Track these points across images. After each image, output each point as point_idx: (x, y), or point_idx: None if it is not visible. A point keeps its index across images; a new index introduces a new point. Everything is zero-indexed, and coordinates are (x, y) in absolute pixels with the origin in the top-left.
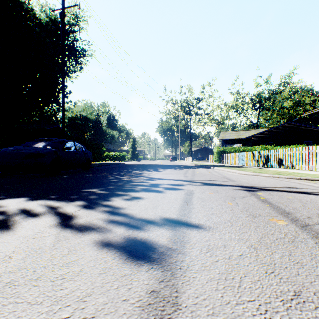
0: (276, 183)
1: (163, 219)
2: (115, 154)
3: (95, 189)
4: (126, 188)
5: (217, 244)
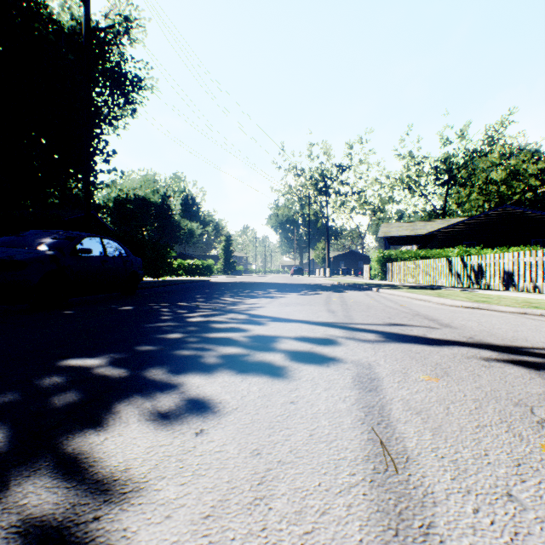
0: None
1: None
2: (194, 263)
3: (103, 356)
4: (186, 354)
5: None
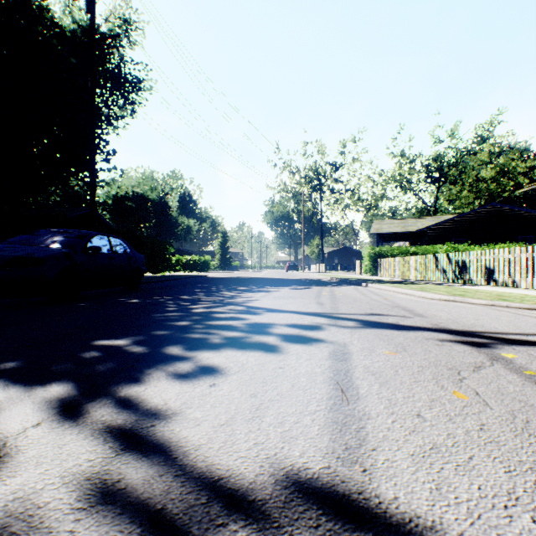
0: (515, 322)
1: (284, 481)
2: (192, 259)
3: (126, 338)
4: (195, 336)
5: None
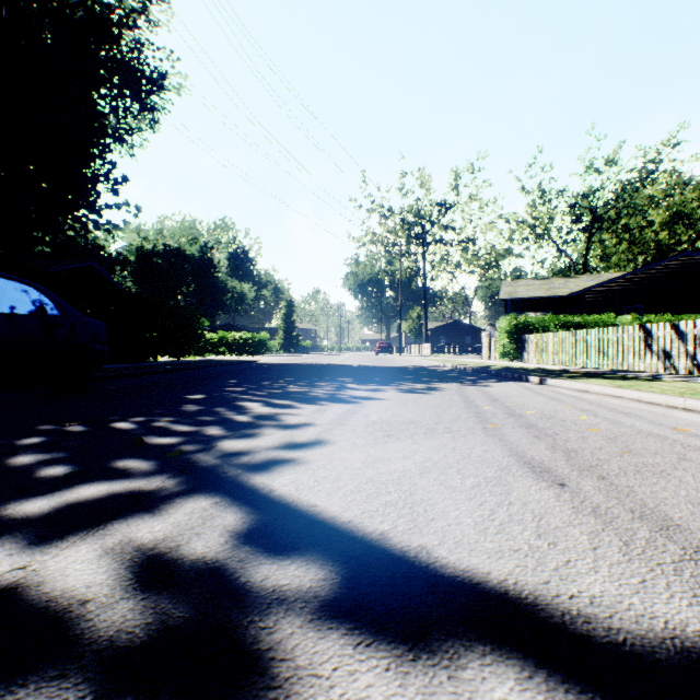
0: None
1: None
2: (242, 337)
3: None
4: None
5: None
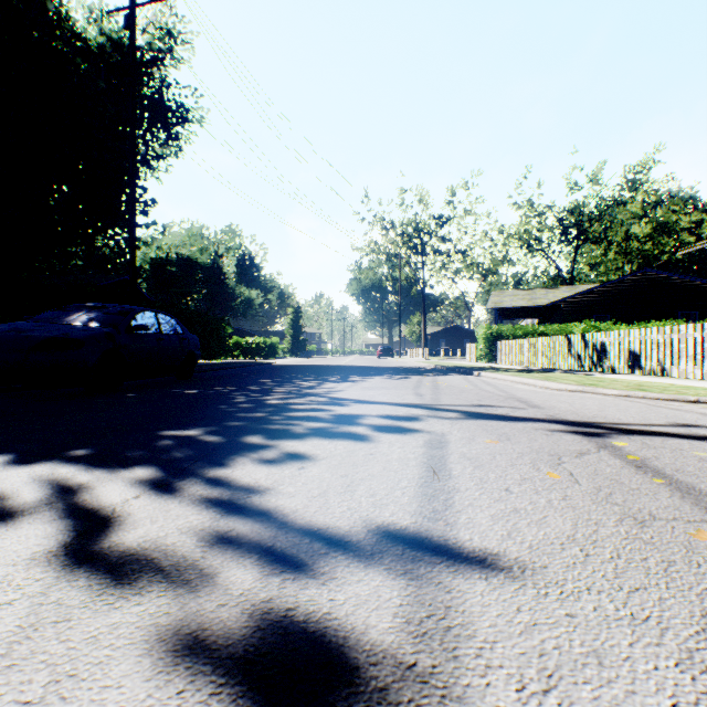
0: (645, 413)
1: (375, 530)
2: (255, 341)
3: (197, 428)
4: (274, 427)
5: (568, 650)
